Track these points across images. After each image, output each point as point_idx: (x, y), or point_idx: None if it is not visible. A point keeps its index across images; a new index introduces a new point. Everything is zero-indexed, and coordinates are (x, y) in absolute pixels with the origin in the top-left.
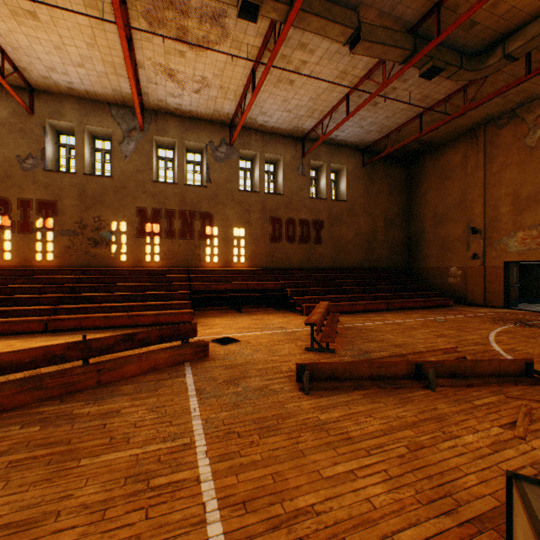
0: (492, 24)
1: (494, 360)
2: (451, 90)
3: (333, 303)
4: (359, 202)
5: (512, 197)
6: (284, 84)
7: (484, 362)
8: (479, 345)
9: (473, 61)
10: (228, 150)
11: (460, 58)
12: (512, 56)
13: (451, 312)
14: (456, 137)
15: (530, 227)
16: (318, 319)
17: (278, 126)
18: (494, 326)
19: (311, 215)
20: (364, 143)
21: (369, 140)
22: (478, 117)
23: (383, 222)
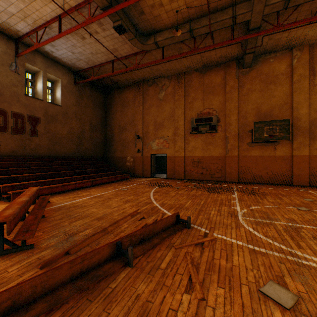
0: (151, 19)
1: (163, 219)
2: (130, 53)
3: (47, 186)
4: (72, 109)
5: (154, 122)
6: None
7: (159, 222)
8: (148, 204)
9: (141, 37)
10: None
11: (135, 31)
12: (158, 44)
13: (129, 183)
14: (131, 85)
15: (160, 137)
16: (13, 213)
17: None
18: (151, 189)
19: (27, 110)
20: (76, 67)
21: (80, 66)
22: (141, 77)
23: (90, 126)
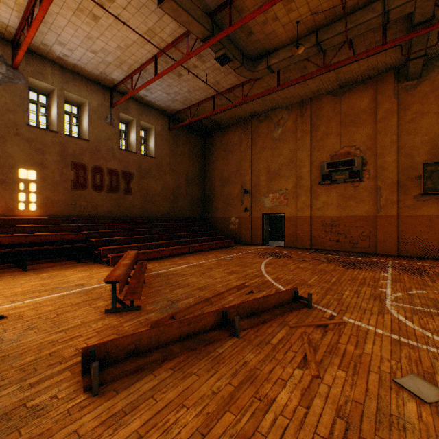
0: (262, 39)
1: (276, 294)
2: (235, 84)
3: (142, 251)
4: (167, 160)
5: (267, 170)
6: (87, 17)
7: (271, 297)
8: (258, 277)
9: (250, 63)
10: (9, 72)
11: (242, 57)
12: (272, 68)
13: (234, 251)
14: (235, 123)
15: (276, 191)
16: (122, 274)
17: (83, 67)
18: (262, 259)
19: (121, 166)
20: (170, 109)
21: (175, 108)
22: (249, 111)
23: (186, 180)
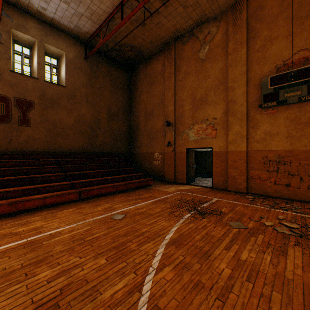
0: None
1: None
2: None
3: None
4: (82, 91)
5: (191, 97)
6: None
7: None
8: None
9: None
10: None
11: None
12: None
13: (145, 195)
14: (159, 51)
15: (202, 121)
16: None
17: None
18: (171, 221)
19: (14, 92)
20: (82, 32)
21: (86, 30)
22: (170, 30)
23: (107, 113)
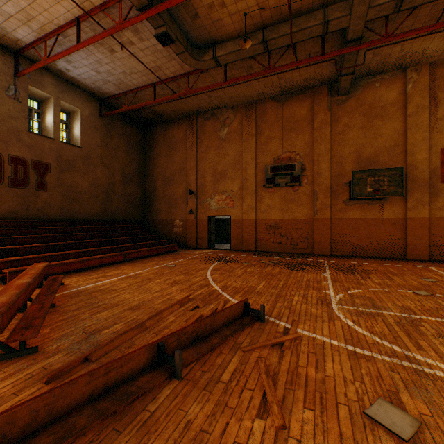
0: (208, 25)
1: (226, 309)
2: (178, 72)
3: (59, 261)
4: (97, 152)
5: (213, 170)
6: None
7: (220, 314)
8: (204, 287)
9: (195, 51)
10: None
11: (186, 42)
12: (219, 61)
13: (178, 256)
14: (180, 118)
15: (222, 193)
16: (7, 302)
17: None
18: (208, 265)
19: (31, 154)
20: (102, 92)
21: (108, 92)
22: (194, 107)
23: (122, 176)
